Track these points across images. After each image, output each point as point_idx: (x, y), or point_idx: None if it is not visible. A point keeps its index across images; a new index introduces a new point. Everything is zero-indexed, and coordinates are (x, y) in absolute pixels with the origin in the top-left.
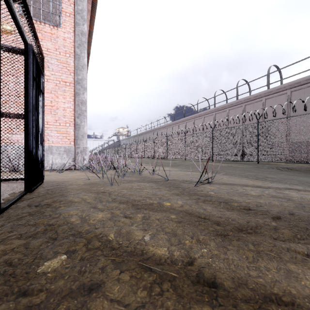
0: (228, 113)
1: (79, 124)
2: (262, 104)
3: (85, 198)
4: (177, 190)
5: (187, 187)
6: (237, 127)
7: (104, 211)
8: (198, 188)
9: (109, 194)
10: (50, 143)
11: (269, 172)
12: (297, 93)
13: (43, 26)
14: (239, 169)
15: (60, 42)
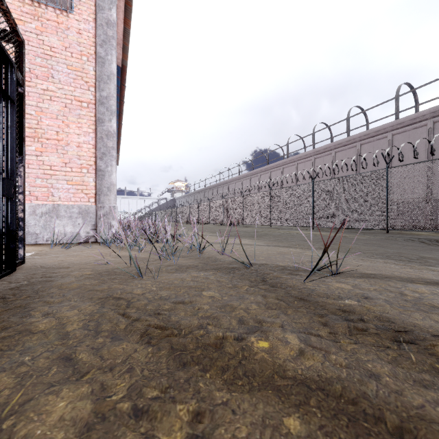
0: (334, 157)
1: (103, 169)
2: (388, 143)
3: (66, 319)
4: (274, 293)
5: (292, 284)
6: (353, 176)
7: (85, 382)
8: (315, 286)
9: (128, 305)
10: (56, 200)
11: (412, 247)
12: None
13: (44, 10)
14: (362, 243)
15: (73, 37)
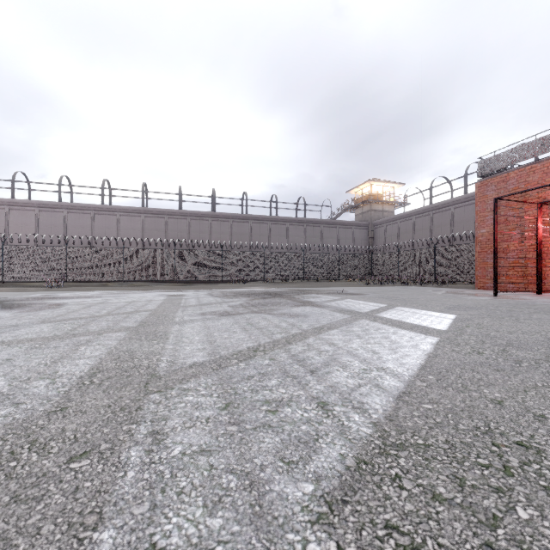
0: None
1: None
2: (6, 214)
3: None
4: None
5: None
6: None
7: None
8: None
9: None
10: None
11: None
12: (45, 214)
13: None
14: None
15: None
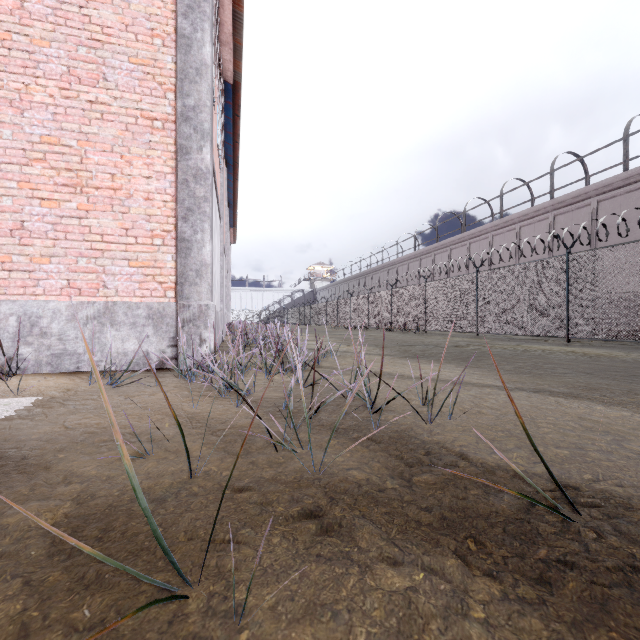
0: (595, 211)
1: (188, 238)
2: None
3: None
4: None
5: None
6: None
7: None
8: None
9: None
10: (110, 294)
11: None
12: None
13: None
14: None
15: (138, 6)
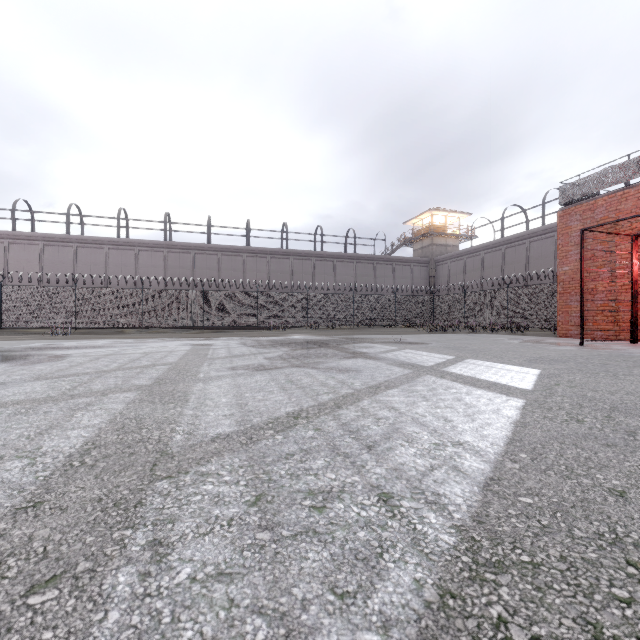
0: None
1: None
2: (5, 249)
3: None
4: None
5: None
6: None
7: None
8: None
9: None
10: None
11: None
12: (51, 249)
13: None
14: None
15: None
